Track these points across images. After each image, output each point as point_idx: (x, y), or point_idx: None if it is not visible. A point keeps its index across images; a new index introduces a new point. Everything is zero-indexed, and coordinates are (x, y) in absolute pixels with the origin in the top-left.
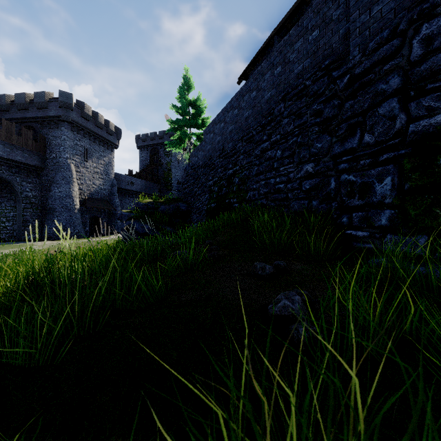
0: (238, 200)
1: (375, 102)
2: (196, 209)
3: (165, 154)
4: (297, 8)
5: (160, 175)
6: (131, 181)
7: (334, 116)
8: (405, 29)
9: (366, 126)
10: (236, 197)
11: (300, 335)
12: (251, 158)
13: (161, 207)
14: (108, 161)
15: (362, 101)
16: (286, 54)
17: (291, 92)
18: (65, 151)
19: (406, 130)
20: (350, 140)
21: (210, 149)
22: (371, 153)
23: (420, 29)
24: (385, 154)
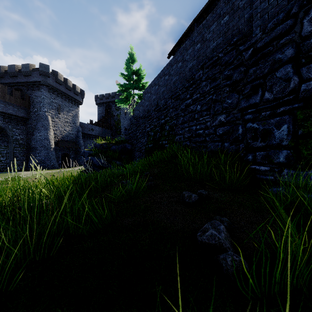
0: (168, 142)
1: (273, 68)
2: (138, 148)
3: (116, 109)
4: (211, 3)
5: (112, 124)
6: (91, 128)
7: (241, 79)
8: (297, 12)
9: (266, 86)
10: (167, 140)
11: (228, 265)
12: (178, 111)
13: (112, 147)
14: (75, 114)
15: (263, 67)
16: (204, 34)
17: (207, 62)
18: (43, 107)
19: (298, 89)
20: (253, 97)
21: (148, 104)
22: (270, 106)
23: (309, 11)
24: (282, 107)
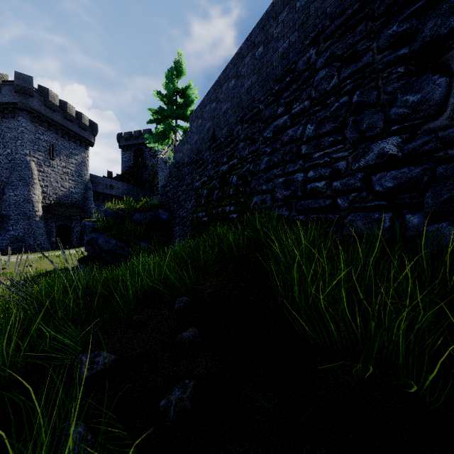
0: (237, 209)
1: None
2: (179, 218)
3: (151, 155)
4: None
5: (146, 178)
6: (110, 184)
7: None
8: None
9: None
10: (234, 203)
11: None
12: (256, 144)
13: (135, 216)
14: (81, 160)
15: None
16: None
17: (329, 26)
18: (22, 146)
19: None
20: None
21: (197, 140)
22: None
23: None
24: None
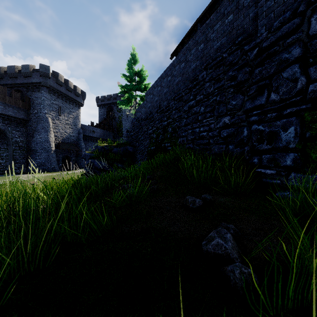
0: (171, 144)
1: (280, 68)
2: (140, 150)
3: (118, 111)
4: (214, 2)
5: (114, 125)
6: (92, 130)
7: (246, 80)
8: (304, 10)
9: (272, 87)
10: (170, 142)
11: (236, 278)
12: (181, 112)
13: (114, 149)
14: (76, 115)
15: (269, 68)
16: (207, 34)
17: (211, 63)
18: (44, 108)
19: (306, 90)
20: (259, 98)
21: (150, 106)
22: (276, 108)
23: None
24: (288, 109)
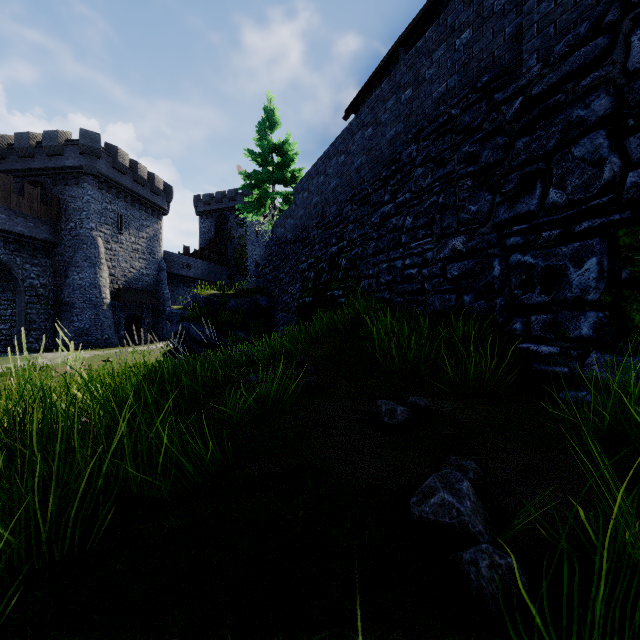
0: (346, 293)
1: (567, 138)
2: (283, 305)
3: (238, 224)
4: (433, 5)
5: (231, 254)
6: (187, 263)
7: (498, 163)
8: (617, 20)
9: (551, 177)
10: (343, 288)
11: (482, 578)
12: (365, 228)
13: (230, 302)
14: (153, 234)
15: (545, 137)
16: (419, 69)
17: (427, 127)
18: (88, 219)
19: (620, 182)
20: (525, 199)
21: (303, 215)
22: (560, 219)
23: None
24: (585, 221)
